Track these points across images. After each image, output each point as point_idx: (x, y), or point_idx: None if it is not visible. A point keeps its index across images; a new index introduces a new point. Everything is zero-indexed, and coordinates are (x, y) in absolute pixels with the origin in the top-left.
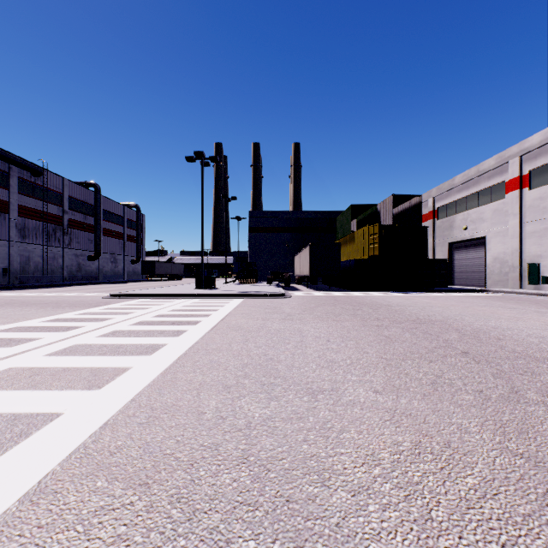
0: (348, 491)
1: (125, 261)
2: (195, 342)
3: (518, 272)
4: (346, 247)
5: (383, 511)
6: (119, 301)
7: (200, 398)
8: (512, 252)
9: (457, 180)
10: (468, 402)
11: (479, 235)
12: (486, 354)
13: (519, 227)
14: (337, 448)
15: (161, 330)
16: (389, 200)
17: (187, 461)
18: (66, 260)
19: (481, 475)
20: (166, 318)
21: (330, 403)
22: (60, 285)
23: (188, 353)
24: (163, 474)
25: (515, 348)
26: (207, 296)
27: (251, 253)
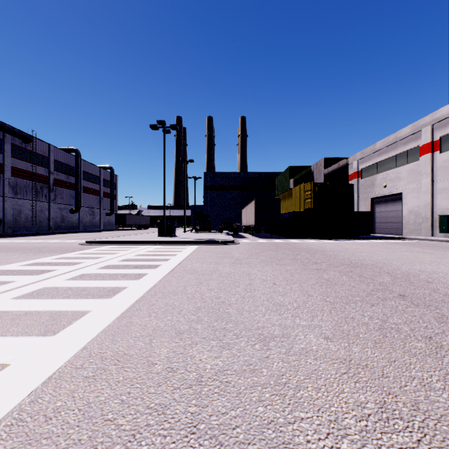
0: None
1: (101, 214)
2: (153, 285)
3: (430, 223)
4: (285, 202)
5: None
6: (92, 247)
7: (152, 346)
8: (425, 205)
9: (378, 145)
10: (422, 351)
11: (396, 192)
12: (422, 297)
13: (431, 184)
14: (296, 411)
15: (124, 273)
16: (321, 162)
17: (129, 430)
18: (52, 213)
19: None
20: (130, 263)
21: (283, 352)
22: (46, 233)
23: (146, 296)
24: None
25: (446, 290)
26: (168, 243)
27: (205, 207)
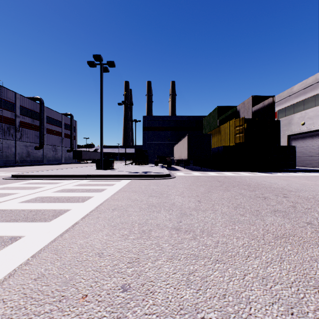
0: None
1: (63, 150)
2: None
3: None
4: (212, 139)
5: None
6: (5, 183)
7: None
8: None
9: (296, 88)
10: None
11: (316, 128)
12: None
13: None
14: None
15: None
16: (248, 101)
17: None
18: (18, 149)
19: None
20: None
21: None
22: (7, 166)
23: None
24: None
25: None
26: (98, 177)
27: (144, 145)
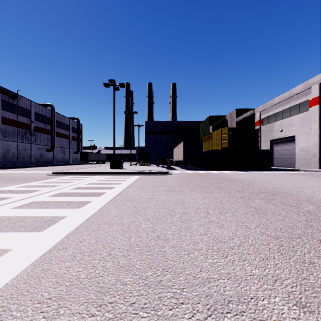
0: None
1: (70, 152)
2: (92, 215)
3: (318, 158)
4: (205, 143)
5: None
6: (56, 177)
7: None
8: (314, 145)
9: (276, 100)
10: None
11: (290, 135)
12: None
13: (318, 129)
14: None
15: (70, 201)
16: (233, 112)
17: None
18: (32, 151)
19: None
20: (80, 190)
21: None
22: (27, 166)
23: (80, 228)
24: None
25: None
26: (116, 173)
27: (146, 147)
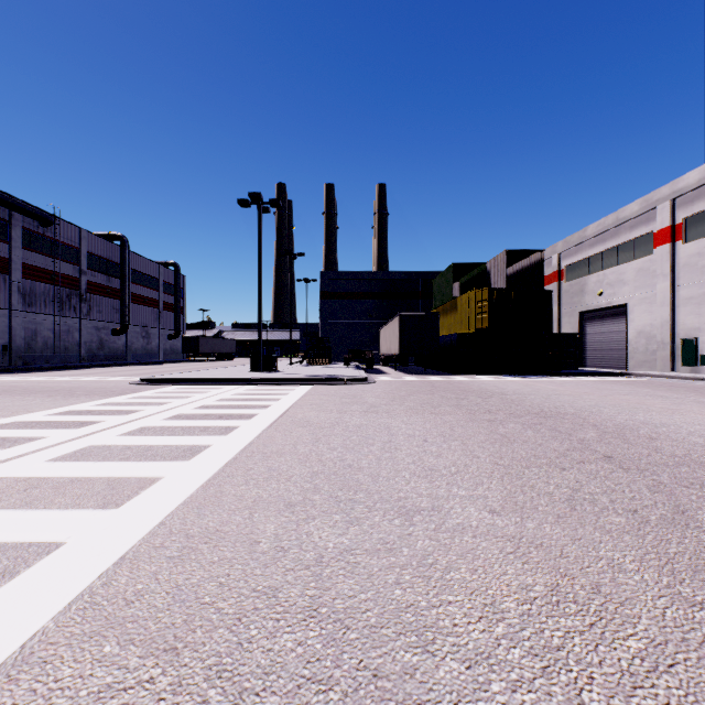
0: (461, 660)
1: (160, 336)
2: (249, 443)
3: (669, 350)
4: (446, 318)
5: (512, 692)
6: (151, 388)
7: (254, 521)
8: (662, 324)
9: (590, 231)
10: (619, 527)
11: (618, 303)
12: (637, 460)
13: (671, 291)
14: (443, 594)
15: (204, 426)
16: (501, 257)
17: (234, 613)
18: (84, 335)
19: (648, 636)
20: (211, 411)
21: (431, 528)
22: (76, 367)
23: (239, 457)
24: (199, 634)
25: (674, 450)
26: (266, 381)
27: (323, 326)
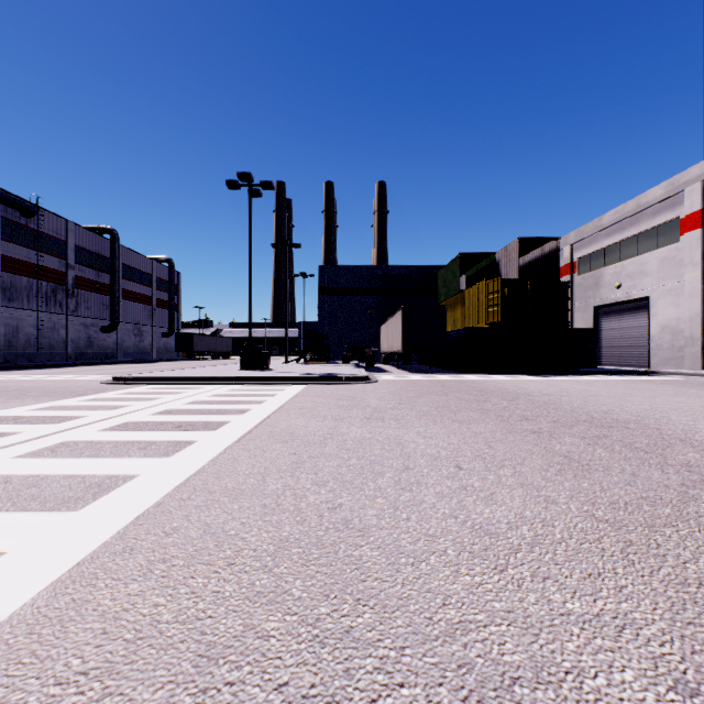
0: None
1: (154, 334)
2: (196, 472)
3: (700, 346)
4: (451, 313)
5: None
6: (120, 388)
7: None
8: (690, 317)
9: (606, 219)
10: None
11: (638, 295)
12: None
13: (701, 282)
14: None
15: (148, 440)
16: (513, 246)
17: None
18: (71, 332)
19: None
20: (172, 417)
21: None
22: (59, 365)
23: (167, 502)
24: None
25: None
26: (254, 380)
27: (321, 323)
